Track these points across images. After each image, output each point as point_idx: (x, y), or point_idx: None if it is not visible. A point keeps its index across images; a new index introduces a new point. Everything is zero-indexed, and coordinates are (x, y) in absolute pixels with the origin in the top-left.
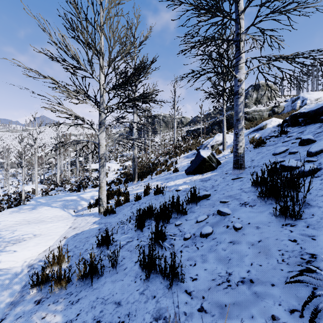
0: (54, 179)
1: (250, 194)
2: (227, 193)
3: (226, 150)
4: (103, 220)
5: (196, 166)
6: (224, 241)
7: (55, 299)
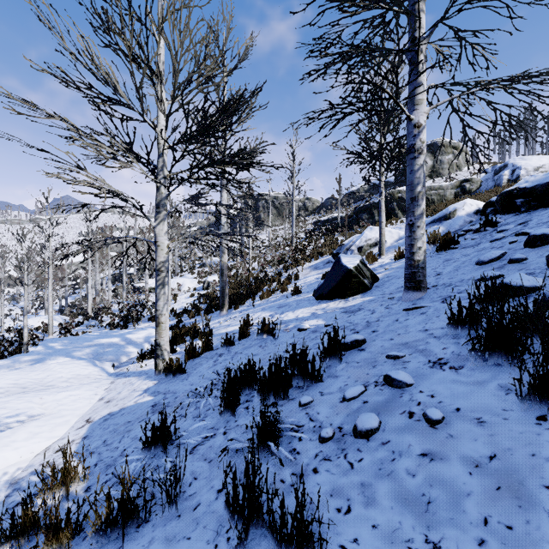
0: (84, 306)
1: (446, 341)
2: (399, 338)
3: (386, 255)
4: (163, 386)
5: (334, 284)
6: (408, 451)
7: None
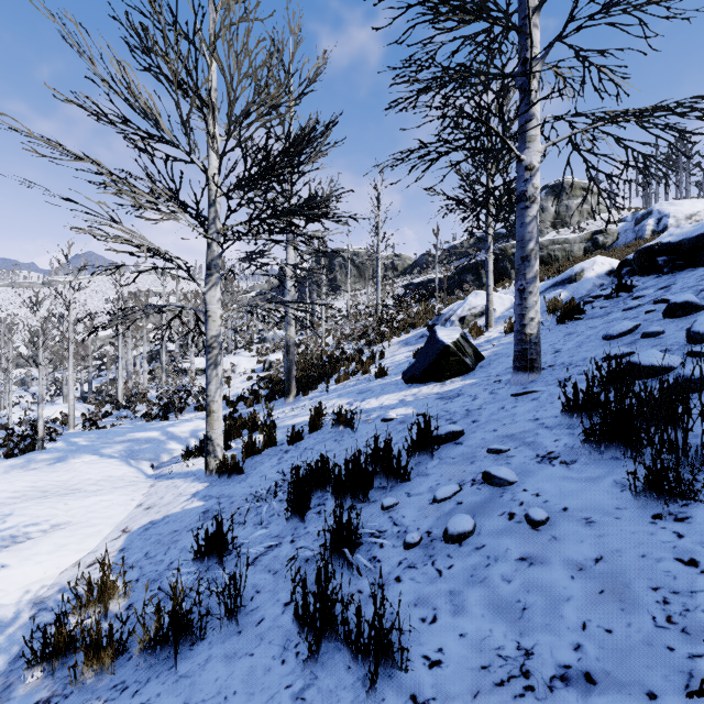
0: (112, 391)
1: (559, 432)
2: (504, 429)
3: (494, 327)
4: (215, 489)
5: (428, 364)
6: (505, 556)
7: (83, 701)
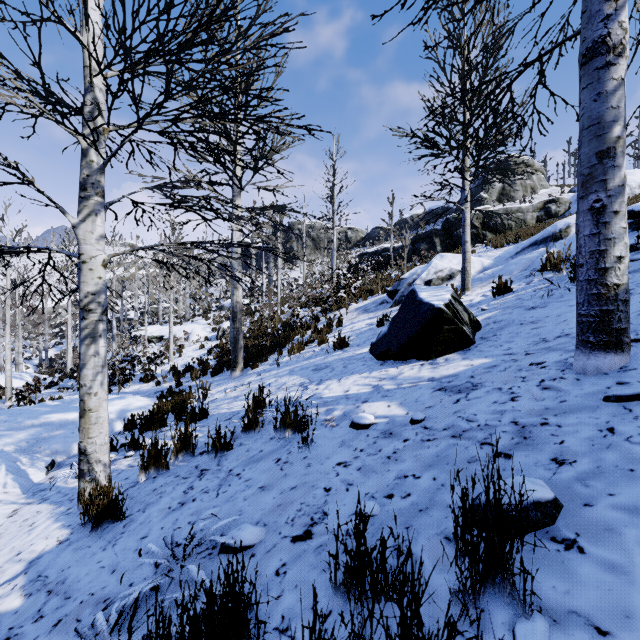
0: (64, 360)
1: None
2: None
3: (472, 290)
4: (64, 557)
5: (411, 334)
6: None
7: None
